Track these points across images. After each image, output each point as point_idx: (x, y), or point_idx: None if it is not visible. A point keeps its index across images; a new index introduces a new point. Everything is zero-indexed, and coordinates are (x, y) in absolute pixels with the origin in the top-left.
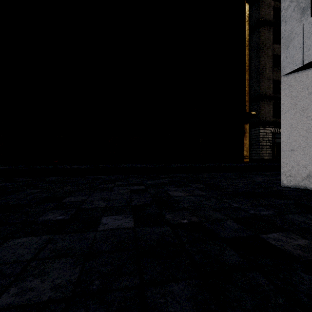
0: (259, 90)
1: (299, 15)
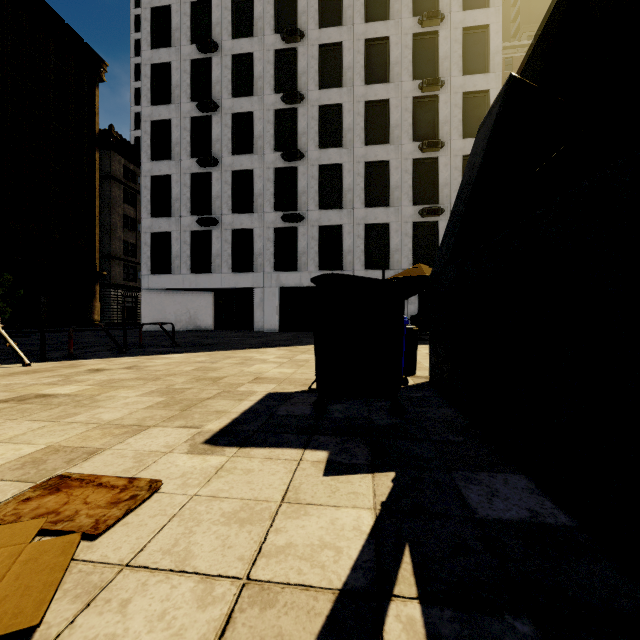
0: (110, 249)
1: (147, 271)
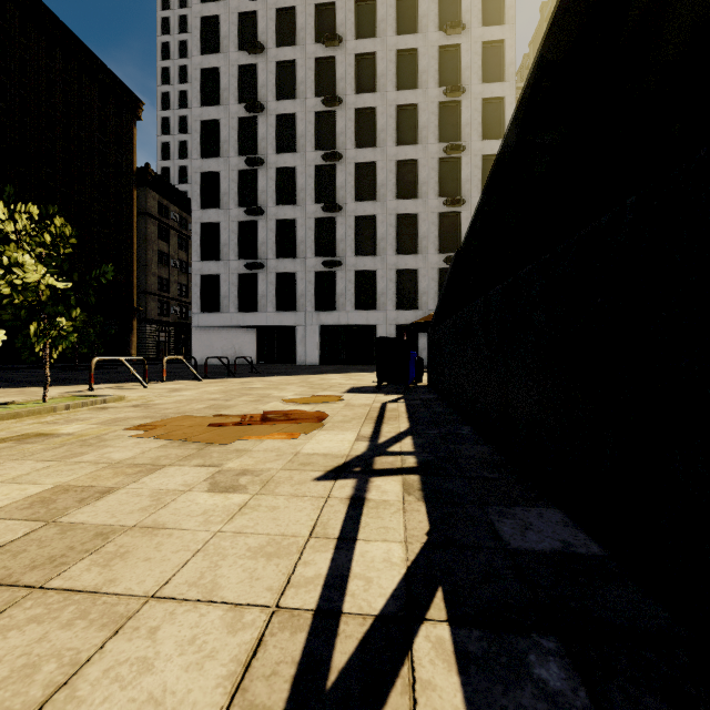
0: (146, 285)
1: (198, 310)
